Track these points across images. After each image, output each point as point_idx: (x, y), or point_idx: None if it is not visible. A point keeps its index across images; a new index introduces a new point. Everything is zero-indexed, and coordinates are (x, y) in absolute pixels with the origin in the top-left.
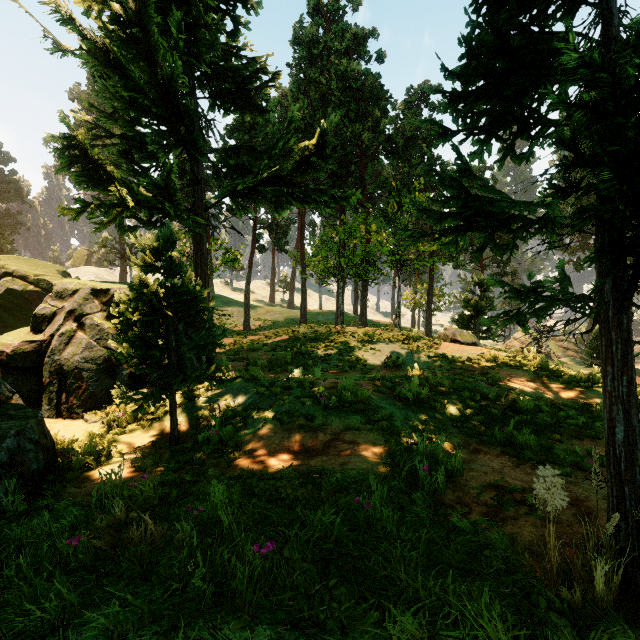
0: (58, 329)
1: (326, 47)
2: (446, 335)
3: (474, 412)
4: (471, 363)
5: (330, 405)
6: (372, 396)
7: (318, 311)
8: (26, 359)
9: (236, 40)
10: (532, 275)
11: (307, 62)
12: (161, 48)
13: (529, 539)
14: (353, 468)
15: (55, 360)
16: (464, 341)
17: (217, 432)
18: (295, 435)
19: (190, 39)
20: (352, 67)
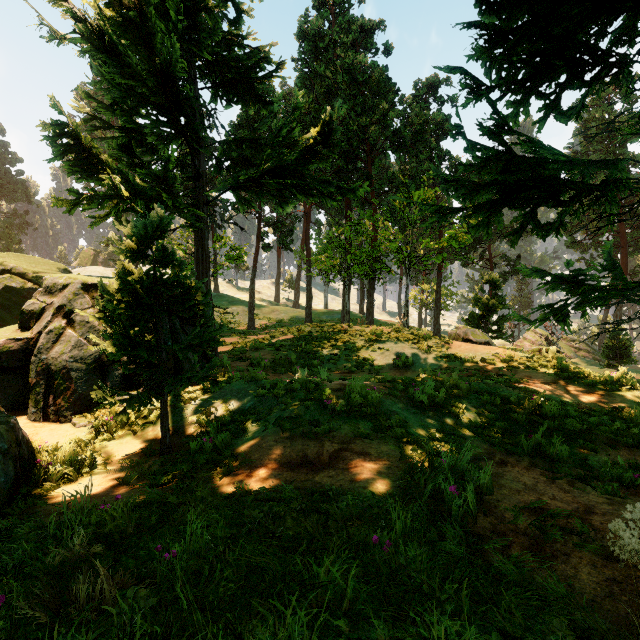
0: (46, 326)
1: (332, 40)
2: (457, 334)
3: (495, 417)
4: (485, 363)
5: (337, 410)
6: (383, 399)
7: (324, 310)
8: (12, 358)
9: (239, 29)
10: (572, 262)
11: (312, 56)
12: (158, 31)
13: (590, 585)
14: (365, 487)
15: (42, 359)
16: (477, 340)
17: (211, 440)
18: (298, 444)
19: (190, 25)
20: (358, 59)
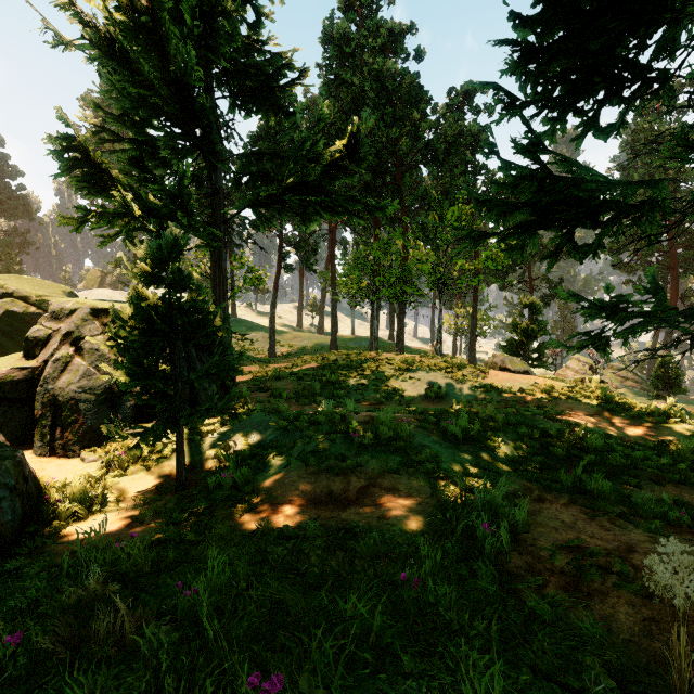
0: (52, 354)
1: (359, 45)
2: (494, 362)
3: (533, 451)
4: (524, 394)
5: (365, 443)
6: (414, 432)
7: (350, 337)
8: (16, 388)
9: (259, 33)
10: (612, 286)
11: (338, 62)
12: (173, 37)
13: (628, 625)
14: (394, 524)
15: (48, 390)
16: (515, 369)
17: (231, 475)
18: (323, 480)
19: (206, 29)
20: (388, 66)
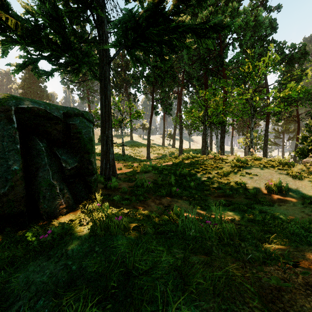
0: None
1: None
2: None
3: None
4: None
5: None
6: None
7: (189, 149)
8: None
9: None
10: None
11: None
12: None
13: None
14: None
15: None
16: None
17: None
18: None
19: None
20: None
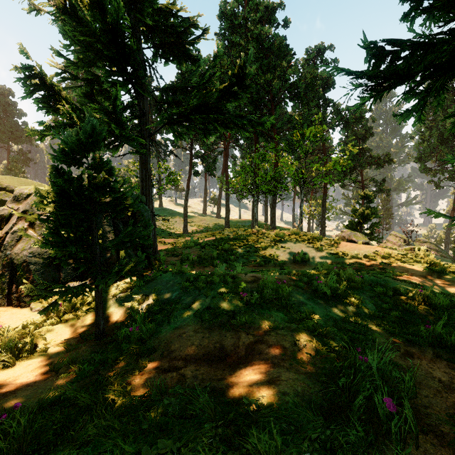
0: (12, 227)
1: (244, 18)
2: (343, 236)
3: (389, 307)
4: (368, 259)
5: (252, 301)
6: (291, 291)
7: (238, 220)
8: None
9: (174, 3)
10: None
11: (230, 31)
12: None
13: None
14: (285, 393)
15: (7, 254)
16: (358, 241)
17: (137, 328)
18: (216, 334)
19: None
20: (264, 31)
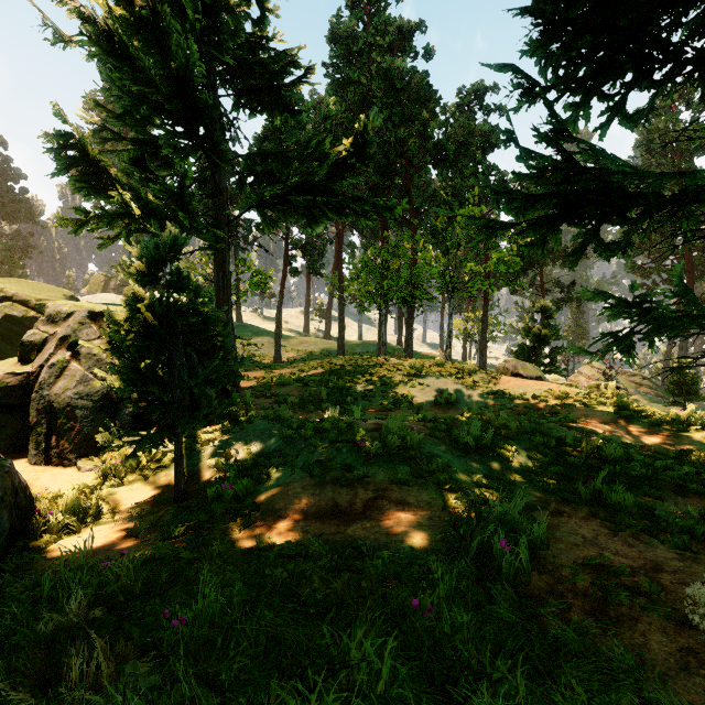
0: (48, 359)
1: (367, 43)
2: (506, 368)
3: (549, 461)
4: (537, 401)
5: (372, 453)
6: (424, 441)
7: (358, 342)
8: (10, 394)
9: (264, 30)
10: (637, 286)
11: (345, 61)
12: (174, 31)
13: (662, 656)
14: (404, 540)
15: (43, 396)
16: (527, 375)
17: (231, 486)
18: (328, 491)
19: (209, 25)
20: (396, 64)
